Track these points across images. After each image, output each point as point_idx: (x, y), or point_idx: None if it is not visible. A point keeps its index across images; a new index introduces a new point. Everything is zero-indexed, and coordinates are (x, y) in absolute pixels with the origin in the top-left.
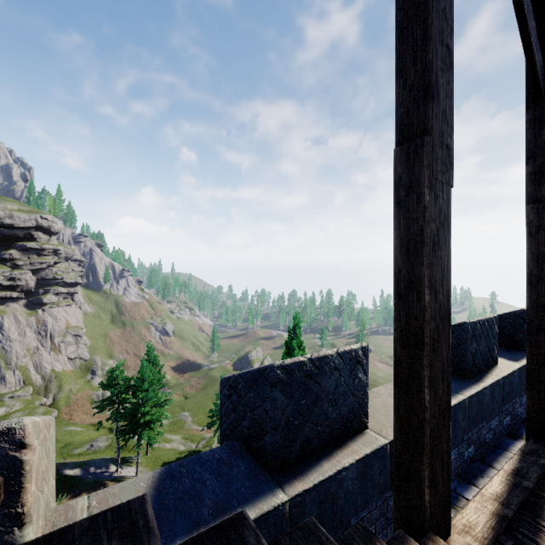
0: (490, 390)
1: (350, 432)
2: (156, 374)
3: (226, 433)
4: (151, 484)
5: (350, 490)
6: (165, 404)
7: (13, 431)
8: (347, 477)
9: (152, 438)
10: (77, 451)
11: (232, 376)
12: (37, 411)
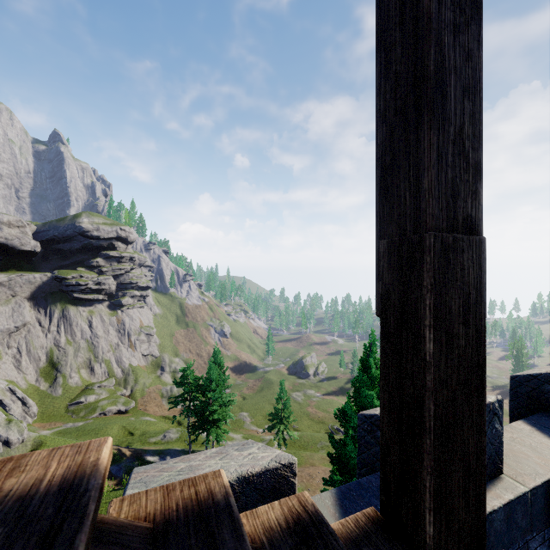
0: None
1: (488, 476)
2: (221, 375)
3: (367, 461)
4: (334, 502)
5: (498, 529)
6: (229, 404)
7: (292, 465)
8: (496, 518)
9: (219, 436)
10: (153, 440)
11: (375, 416)
12: (119, 401)
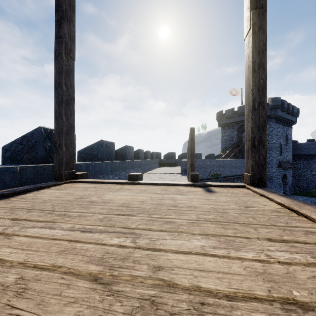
0: (53, 168)
1: None
2: None
3: None
4: None
5: None
6: None
7: None
8: None
9: None
10: None
11: None
12: None
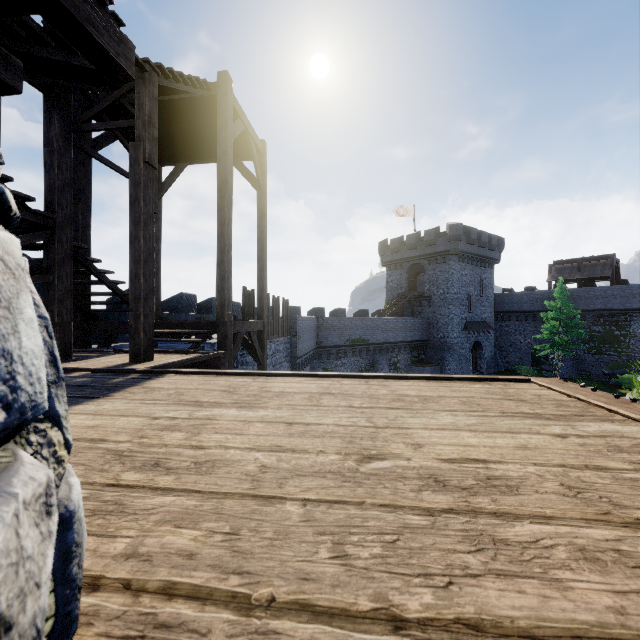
0: None
1: None
2: None
3: None
4: None
5: None
6: None
7: None
8: None
9: None
10: None
11: None
12: None
